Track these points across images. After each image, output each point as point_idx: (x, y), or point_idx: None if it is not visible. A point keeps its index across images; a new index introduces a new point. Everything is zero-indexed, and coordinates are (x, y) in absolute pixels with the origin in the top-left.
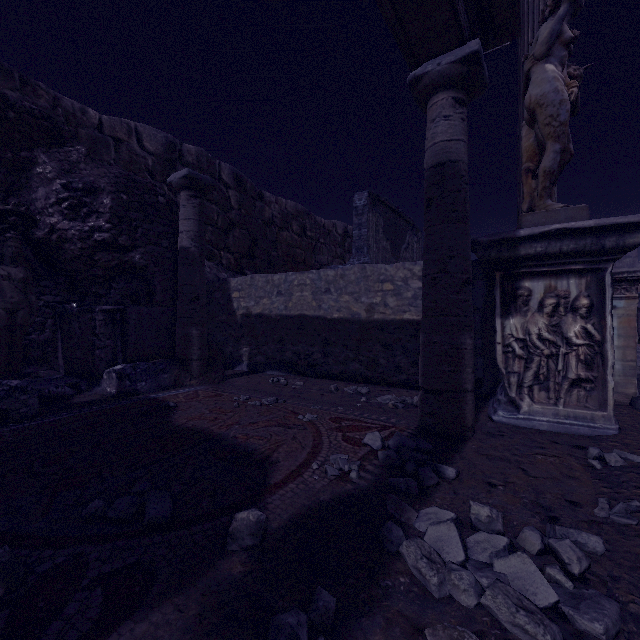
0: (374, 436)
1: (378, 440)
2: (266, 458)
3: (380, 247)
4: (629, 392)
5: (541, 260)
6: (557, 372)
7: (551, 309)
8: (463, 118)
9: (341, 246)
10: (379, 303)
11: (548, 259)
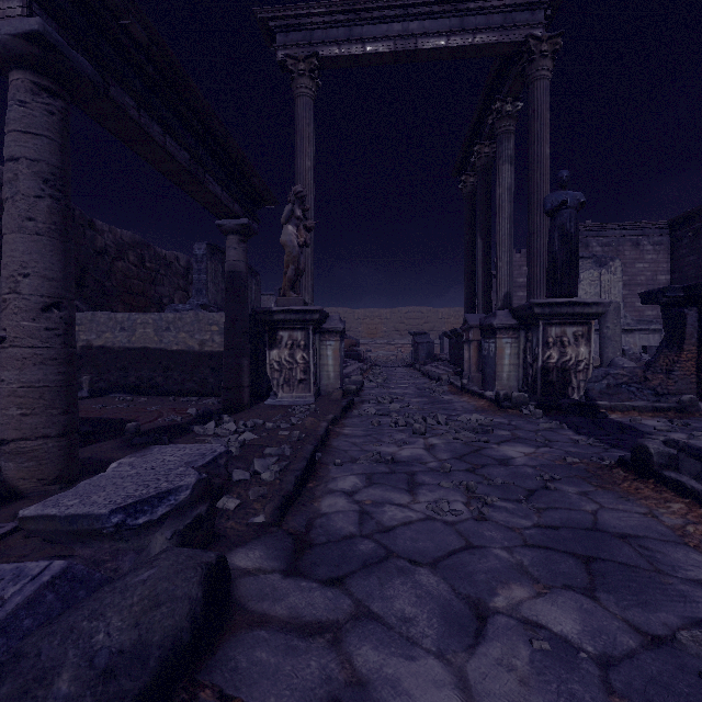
0: (193, 409)
1: (195, 410)
2: (132, 420)
3: (219, 289)
4: (337, 387)
5: (284, 322)
6: (293, 377)
7: (290, 346)
8: (244, 250)
9: (184, 278)
10: (209, 339)
11: (287, 322)
